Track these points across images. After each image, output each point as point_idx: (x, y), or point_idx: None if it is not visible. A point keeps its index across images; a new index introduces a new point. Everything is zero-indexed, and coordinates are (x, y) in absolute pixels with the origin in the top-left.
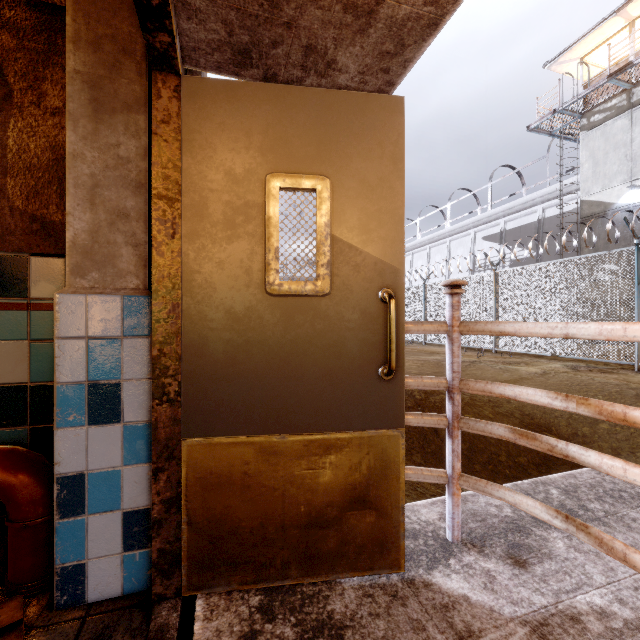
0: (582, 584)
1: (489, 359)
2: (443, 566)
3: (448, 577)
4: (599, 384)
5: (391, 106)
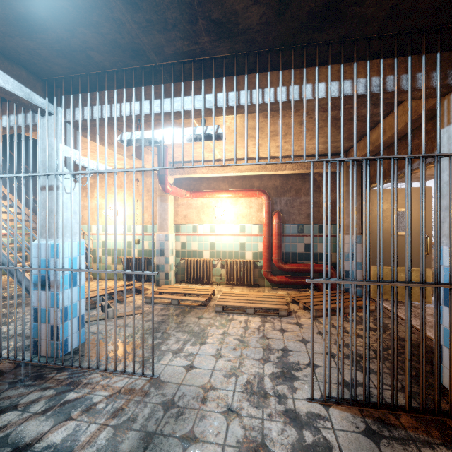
0: None
1: None
2: None
3: None
4: None
5: (427, 189)
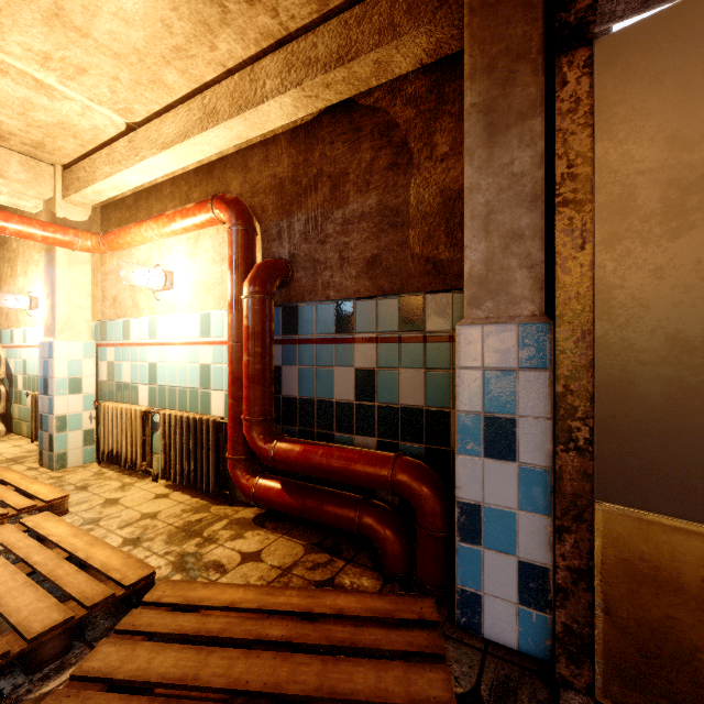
0: None
1: None
2: None
3: None
4: None
5: None
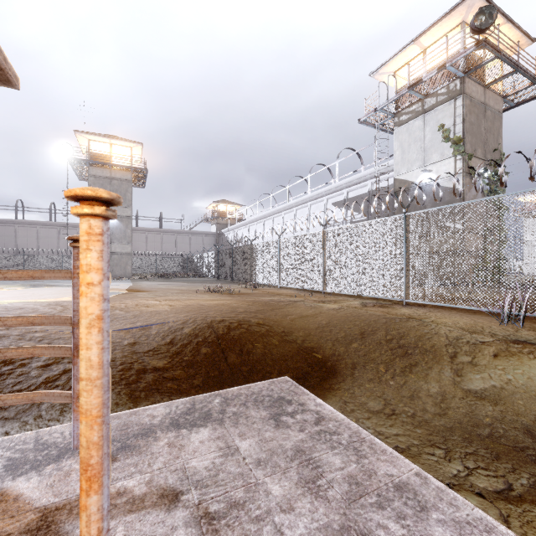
0: (137, 472)
1: (313, 299)
2: (36, 471)
3: (27, 480)
4: (368, 316)
5: None
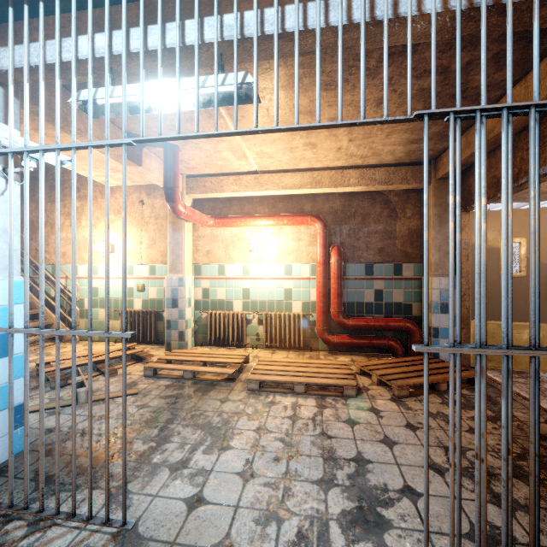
0: None
1: None
2: None
3: None
4: None
5: None
